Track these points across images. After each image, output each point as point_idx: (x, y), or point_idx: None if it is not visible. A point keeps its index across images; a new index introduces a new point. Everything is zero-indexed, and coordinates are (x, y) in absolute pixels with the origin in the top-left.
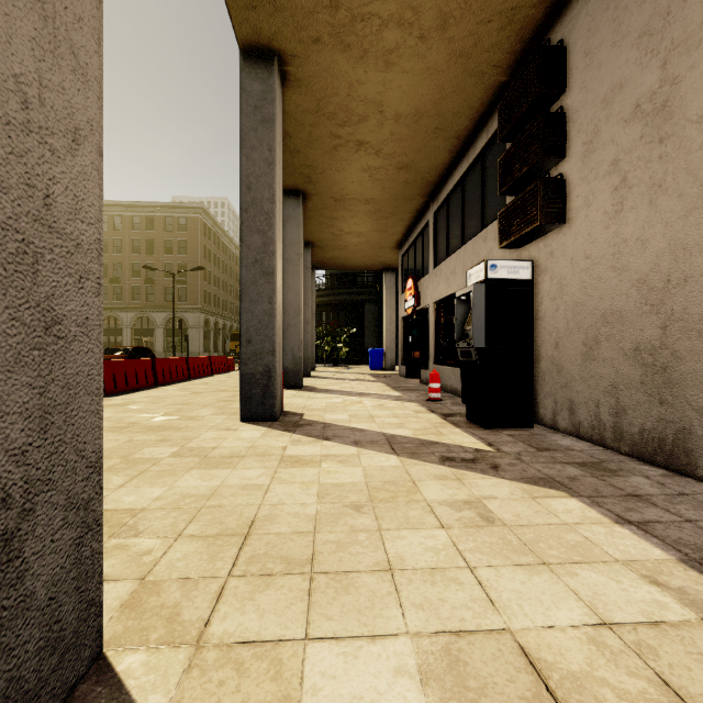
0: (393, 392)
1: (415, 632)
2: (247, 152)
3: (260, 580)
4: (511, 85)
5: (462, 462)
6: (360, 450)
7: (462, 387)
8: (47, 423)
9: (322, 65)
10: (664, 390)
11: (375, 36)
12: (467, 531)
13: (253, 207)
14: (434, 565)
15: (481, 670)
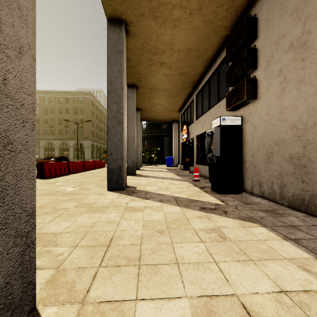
0: (177, 177)
1: (190, 296)
2: (110, 66)
3: (114, 268)
4: (231, 36)
5: (210, 210)
6: (162, 204)
7: (209, 174)
8: (5, 194)
9: (145, 26)
10: (304, 176)
11: (169, 13)
12: (213, 243)
13: (113, 91)
14: (198, 261)
15: (223, 316)
